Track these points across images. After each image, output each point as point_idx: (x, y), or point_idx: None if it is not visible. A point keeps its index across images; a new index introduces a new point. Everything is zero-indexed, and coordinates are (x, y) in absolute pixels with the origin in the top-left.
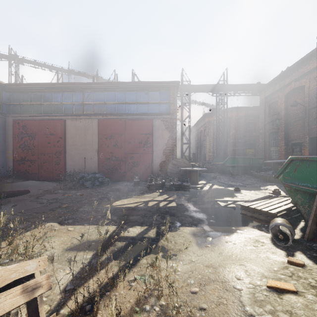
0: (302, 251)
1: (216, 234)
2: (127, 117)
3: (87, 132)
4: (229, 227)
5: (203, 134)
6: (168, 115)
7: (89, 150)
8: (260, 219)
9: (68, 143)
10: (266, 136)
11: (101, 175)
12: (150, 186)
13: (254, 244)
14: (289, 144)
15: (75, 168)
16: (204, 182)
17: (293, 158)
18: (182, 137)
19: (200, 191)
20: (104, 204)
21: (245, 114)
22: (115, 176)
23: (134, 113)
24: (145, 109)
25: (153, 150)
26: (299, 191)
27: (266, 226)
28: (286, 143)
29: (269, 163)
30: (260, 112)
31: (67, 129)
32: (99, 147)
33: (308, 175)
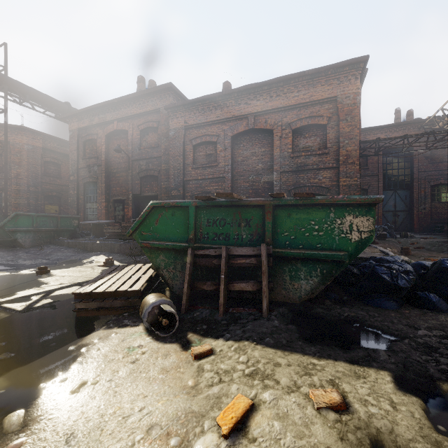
0: (192, 330)
1: (32, 387)
2: None
3: None
4: (60, 349)
5: None
6: None
7: None
8: (115, 307)
9: None
10: (80, 186)
11: None
12: None
13: (130, 358)
14: (111, 200)
15: None
16: None
17: (157, 204)
18: None
19: None
20: None
21: (44, 146)
22: None
23: None
24: None
25: None
26: (163, 250)
27: (127, 316)
28: (107, 199)
29: (85, 226)
30: (71, 148)
31: None
32: None
33: (174, 226)
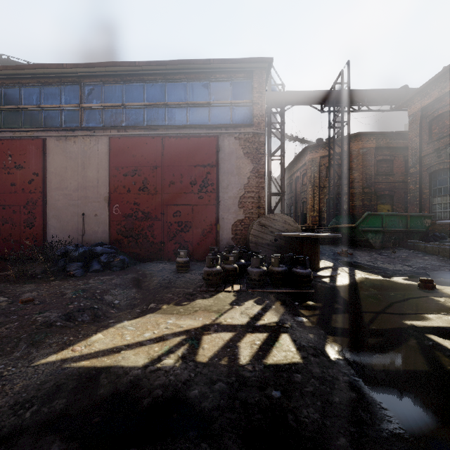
0: None
1: None
2: (167, 133)
3: (89, 164)
4: None
5: (301, 183)
6: (249, 127)
7: (92, 198)
8: None
9: (51, 186)
10: (423, 178)
11: (111, 247)
12: (210, 276)
13: None
14: None
15: (63, 235)
16: (328, 263)
17: None
18: (270, 183)
19: (335, 288)
20: (50, 347)
21: (376, 145)
22: (142, 250)
23: (182, 125)
24: (204, 116)
25: (219, 199)
26: None
27: None
28: None
29: (431, 227)
30: (411, 136)
31: (49, 156)
32: (112, 192)
33: None
